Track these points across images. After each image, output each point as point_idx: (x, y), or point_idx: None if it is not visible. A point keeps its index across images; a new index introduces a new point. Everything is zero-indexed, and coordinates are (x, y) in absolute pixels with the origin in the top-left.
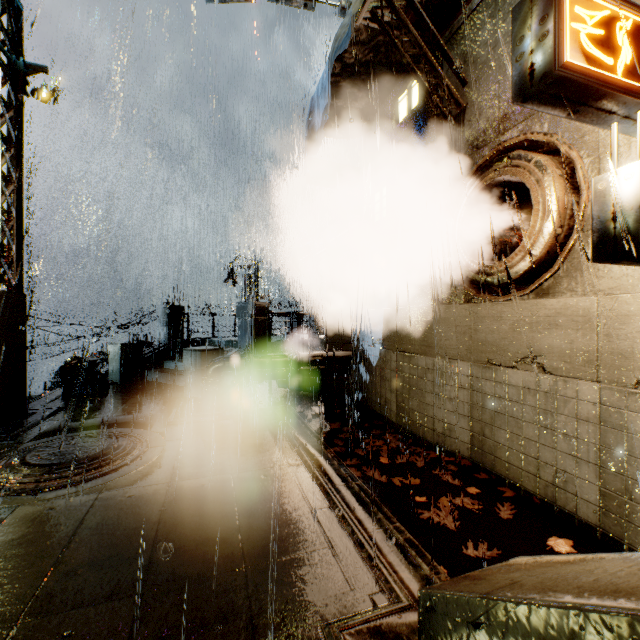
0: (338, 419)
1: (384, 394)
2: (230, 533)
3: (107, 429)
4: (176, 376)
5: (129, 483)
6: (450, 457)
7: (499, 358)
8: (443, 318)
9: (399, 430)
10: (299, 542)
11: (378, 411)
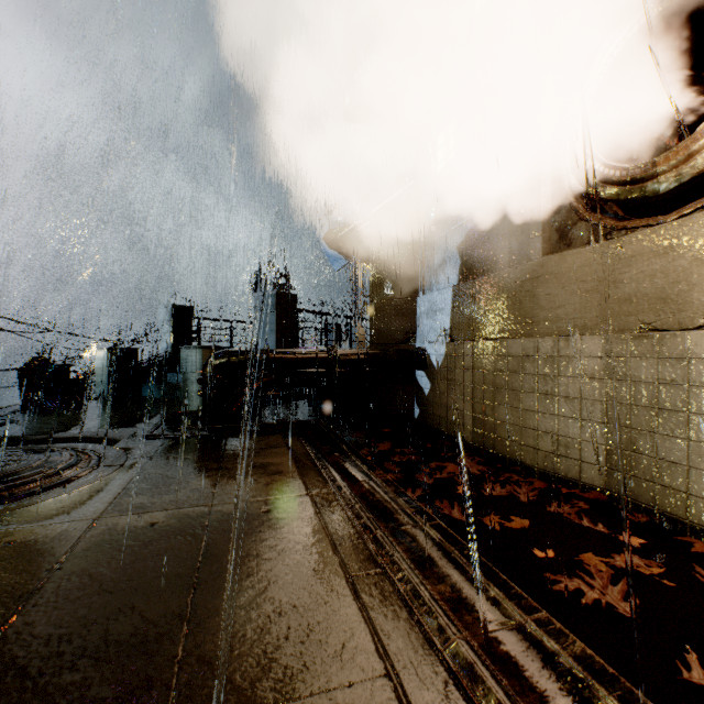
0: (388, 440)
1: (453, 404)
2: (164, 627)
3: (52, 444)
4: (177, 389)
5: (26, 519)
6: (569, 488)
7: (667, 317)
8: (553, 274)
9: (477, 453)
10: (316, 656)
11: (444, 429)
